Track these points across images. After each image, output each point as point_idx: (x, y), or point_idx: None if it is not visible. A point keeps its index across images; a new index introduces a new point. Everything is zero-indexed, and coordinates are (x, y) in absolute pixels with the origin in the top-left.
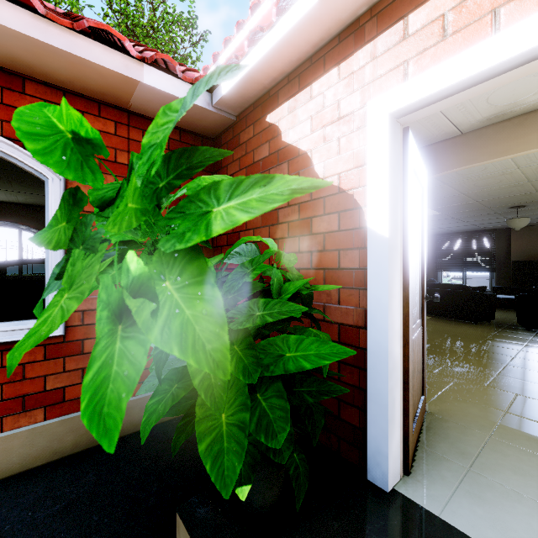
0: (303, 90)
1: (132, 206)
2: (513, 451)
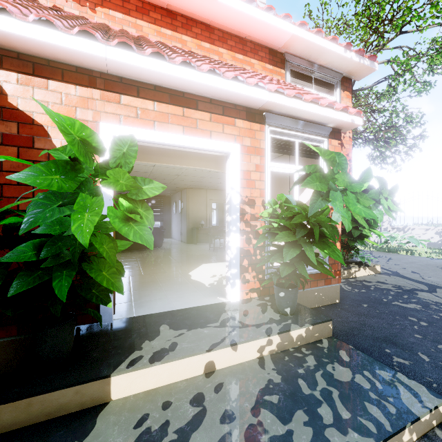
0: (38, 77)
1: (123, 181)
2: (141, 292)
